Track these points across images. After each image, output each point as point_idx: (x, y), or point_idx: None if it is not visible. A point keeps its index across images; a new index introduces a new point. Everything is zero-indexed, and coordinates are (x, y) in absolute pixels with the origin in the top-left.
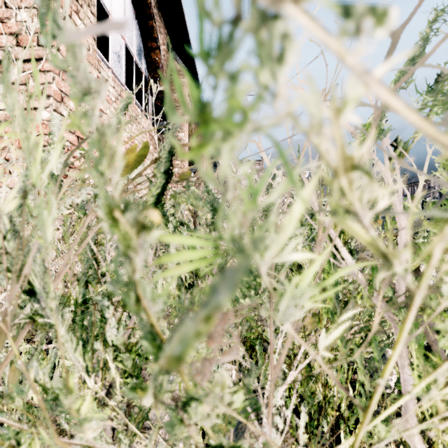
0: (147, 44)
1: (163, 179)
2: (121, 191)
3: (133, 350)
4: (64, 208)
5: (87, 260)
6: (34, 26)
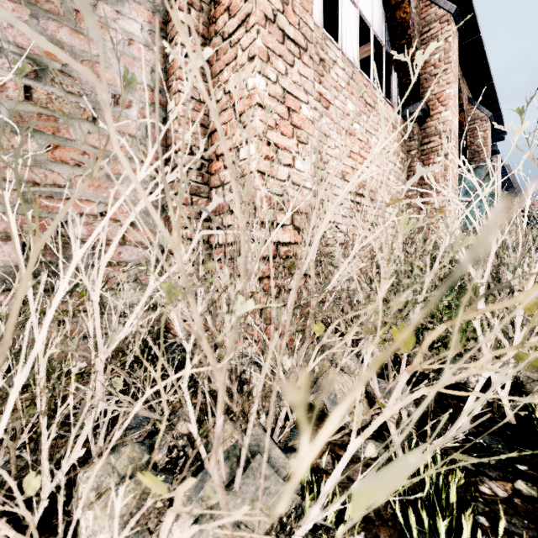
0: None
1: None
2: None
3: None
4: None
5: None
6: None
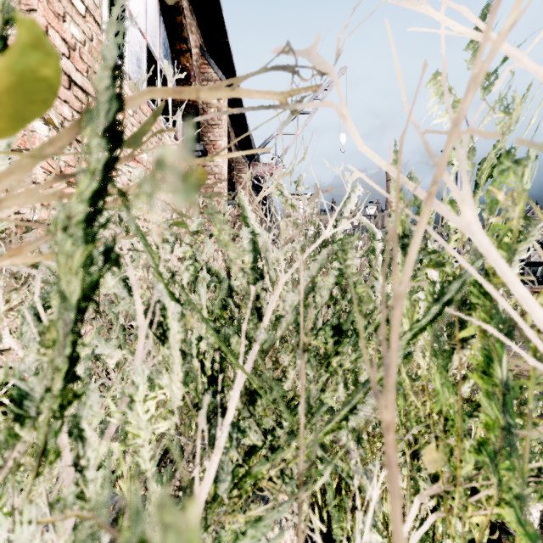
0: (175, 46)
1: (103, 151)
2: (2, 188)
3: None
4: None
5: None
6: None
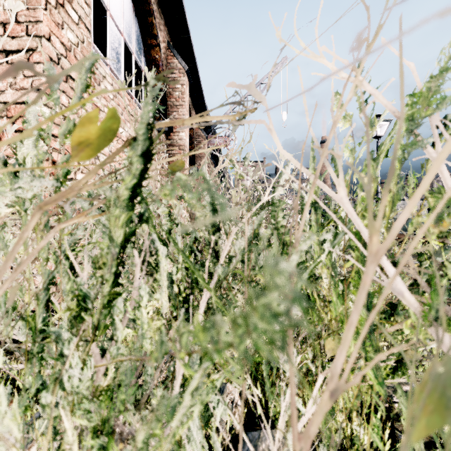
0: (146, 41)
1: (140, 164)
2: (84, 182)
3: (105, 394)
4: (2, 206)
5: (48, 274)
6: (16, 8)
